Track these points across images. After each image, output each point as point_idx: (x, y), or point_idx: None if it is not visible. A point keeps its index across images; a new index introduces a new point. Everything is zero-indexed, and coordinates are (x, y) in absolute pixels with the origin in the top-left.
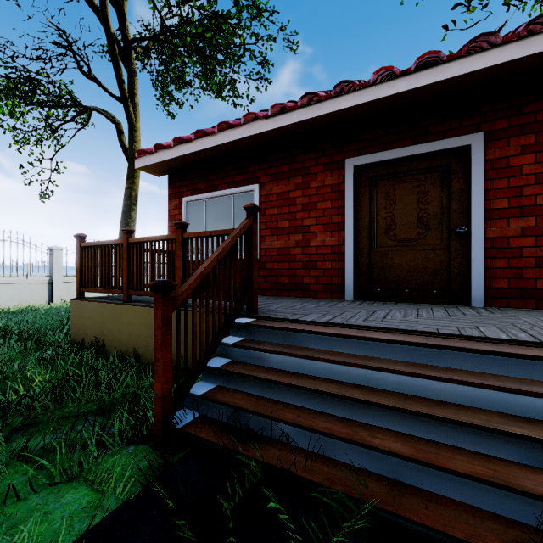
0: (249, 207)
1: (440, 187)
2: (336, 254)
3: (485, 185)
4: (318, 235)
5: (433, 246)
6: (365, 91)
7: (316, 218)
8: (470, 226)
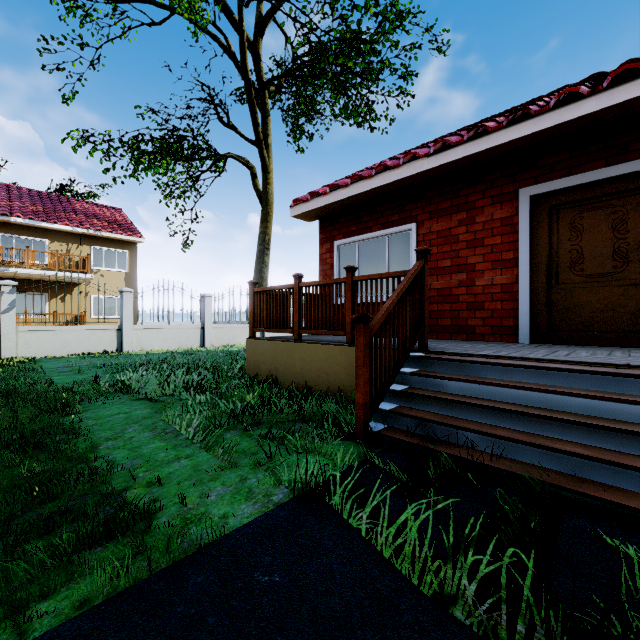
0: (420, 250)
1: None
2: (507, 293)
3: None
4: (485, 273)
5: (634, 281)
6: (543, 116)
7: (482, 255)
8: None
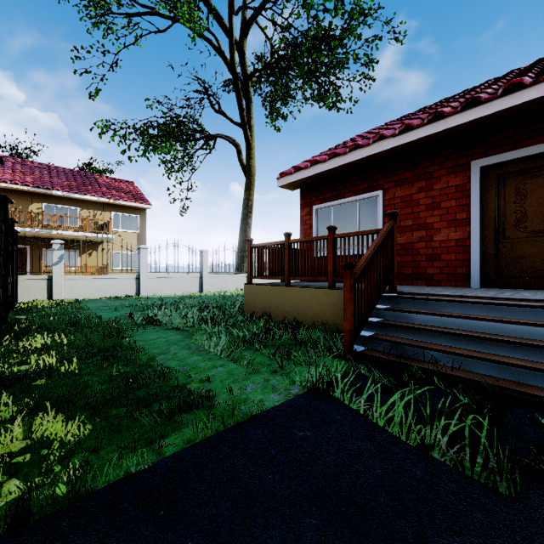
0: (390, 213)
1: None
2: (460, 246)
3: None
4: (442, 231)
5: None
6: (492, 103)
7: (439, 216)
8: None
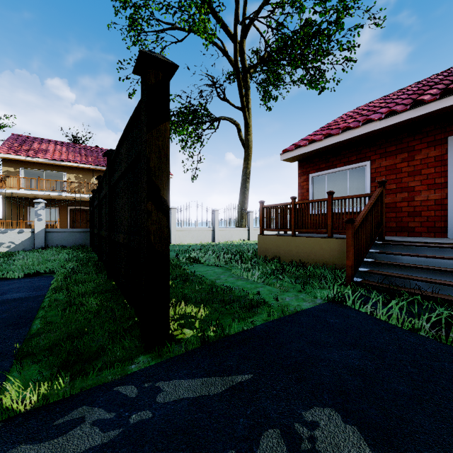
0: (380, 181)
1: None
2: (439, 205)
3: None
4: (422, 192)
5: None
6: None
7: (420, 181)
8: None
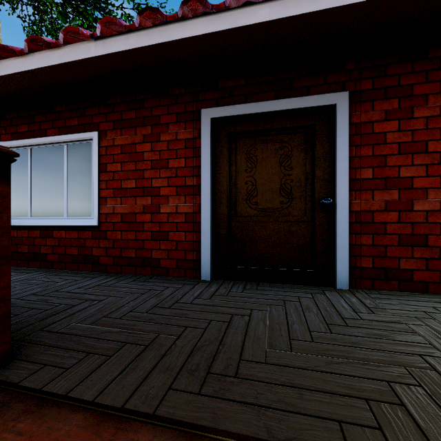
0: None
1: (304, 150)
2: (191, 223)
3: (350, 151)
4: (170, 199)
5: (296, 218)
6: (220, 15)
7: (167, 178)
8: (335, 197)
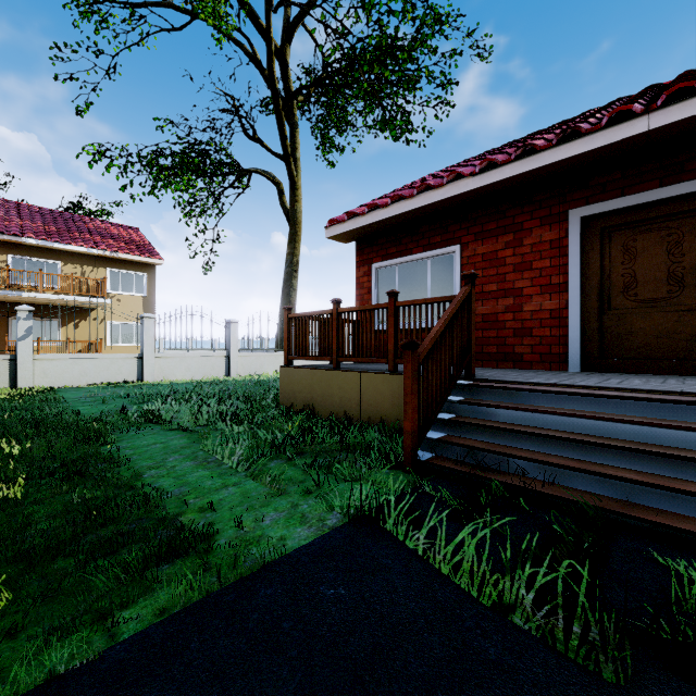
0: (467, 274)
1: None
2: (556, 319)
3: None
4: (533, 298)
5: (689, 306)
6: (595, 135)
7: (530, 279)
8: None
